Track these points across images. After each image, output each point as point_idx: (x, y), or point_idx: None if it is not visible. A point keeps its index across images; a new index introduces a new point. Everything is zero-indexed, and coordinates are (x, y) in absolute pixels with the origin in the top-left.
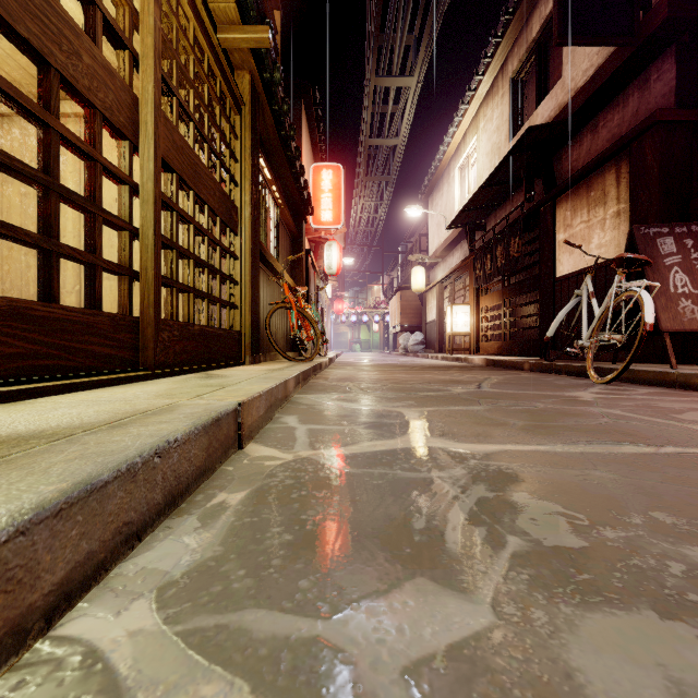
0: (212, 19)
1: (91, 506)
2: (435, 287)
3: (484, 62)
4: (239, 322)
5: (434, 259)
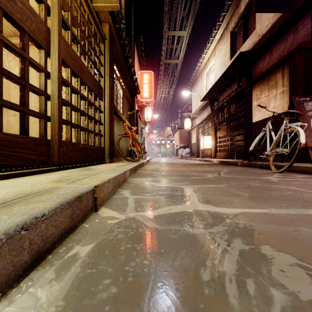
0: None
1: None
2: (195, 127)
3: (218, 24)
4: (103, 143)
5: (195, 115)
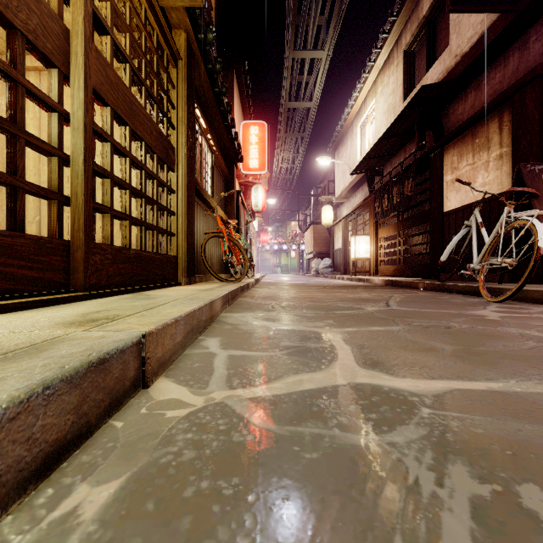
0: None
1: None
2: (341, 222)
3: (382, 37)
4: (176, 248)
5: (340, 199)
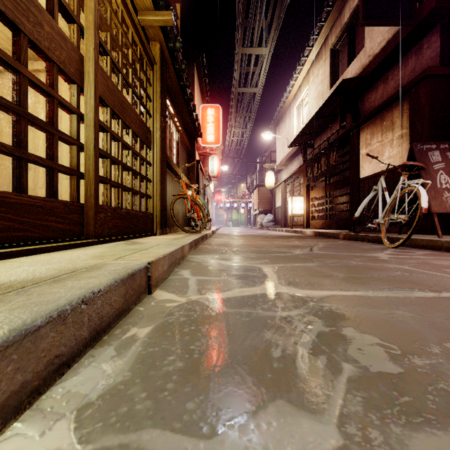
0: (134, 6)
1: (25, 346)
2: (281, 185)
3: (313, 38)
4: (152, 207)
5: (280, 166)
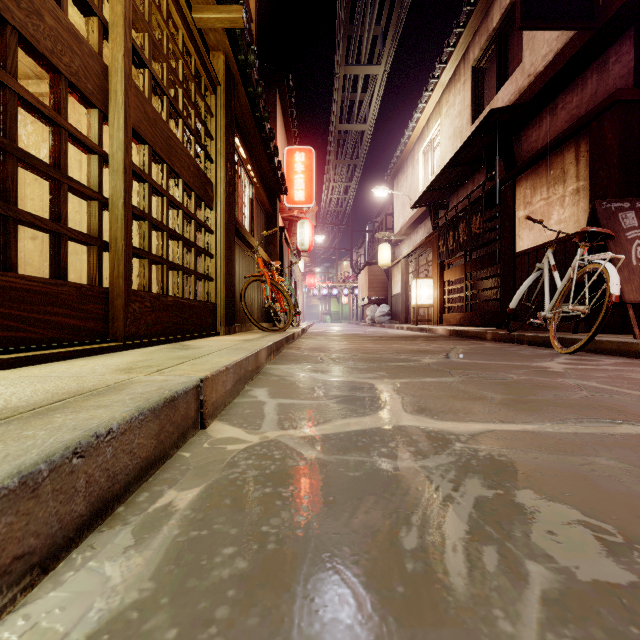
0: None
1: None
2: (400, 262)
3: (447, 51)
4: (214, 294)
5: (399, 236)
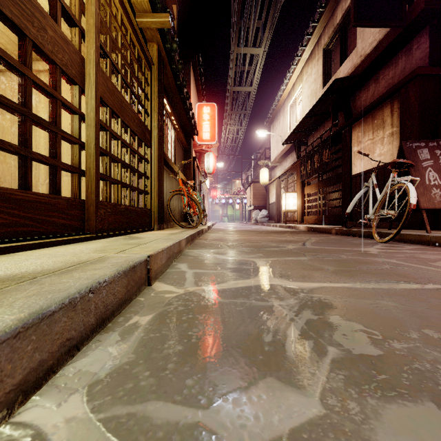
0: (132, 9)
1: (42, 329)
2: (275, 181)
3: (306, 38)
4: (150, 203)
5: (274, 163)
